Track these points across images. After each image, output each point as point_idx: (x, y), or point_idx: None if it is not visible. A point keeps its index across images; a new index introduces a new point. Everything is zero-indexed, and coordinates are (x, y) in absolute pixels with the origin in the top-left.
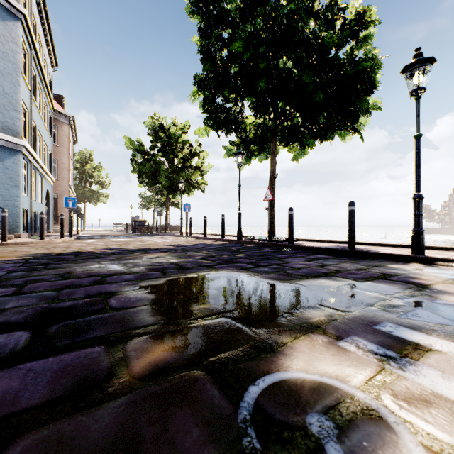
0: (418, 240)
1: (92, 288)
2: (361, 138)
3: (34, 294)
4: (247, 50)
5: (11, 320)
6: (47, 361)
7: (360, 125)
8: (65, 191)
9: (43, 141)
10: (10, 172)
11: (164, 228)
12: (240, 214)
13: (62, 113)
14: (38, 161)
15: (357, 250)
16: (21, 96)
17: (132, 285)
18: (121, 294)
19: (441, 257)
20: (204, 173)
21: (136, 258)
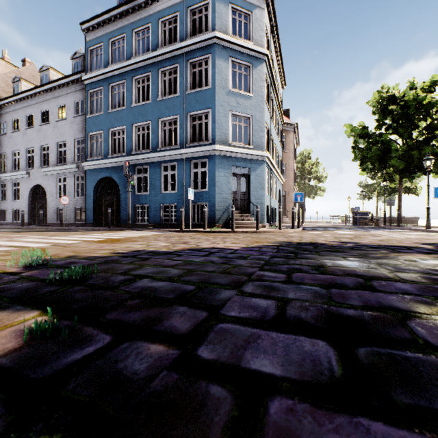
0: None
1: (364, 294)
2: None
3: (304, 287)
4: None
5: (302, 317)
6: (404, 437)
7: None
8: (291, 189)
9: (277, 150)
10: (259, 178)
11: (392, 220)
12: None
13: (289, 124)
14: (274, 166)
15: None
16: (265, 119)
17: (425, 304)
18: (422, 318)
19: None
20: None
21: (388, 258)
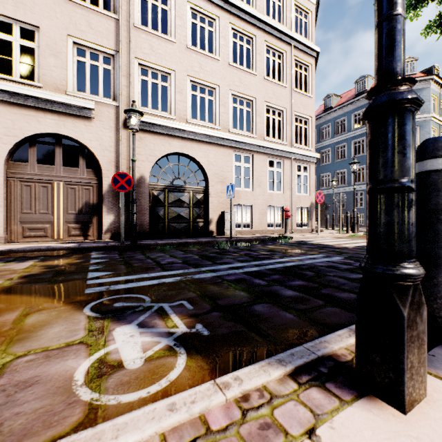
0: None
1: None
2: None
3: None
4: None
5: None
6: None
7: None
8: None
9: None
10: None
11: None
12: None
13: None
14: None
15: None
16: None
17: None
18: None
19: None
20: None
21: None
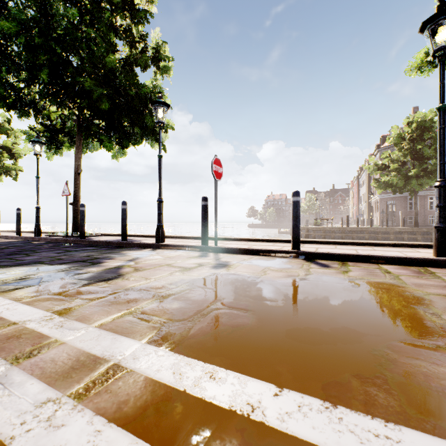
0: (159, 232)
1: None
2: (164, 149)
3: None
4: (23, 34)
5: None
6: None
7: (162, 138)
8: None
9: None
10: None
11: None
12: (38, 209)
13: None
14: None
15: (124, 241)
16: None
17: None
18: None
19: (164, 244)
20: (19, 156)
21: None
